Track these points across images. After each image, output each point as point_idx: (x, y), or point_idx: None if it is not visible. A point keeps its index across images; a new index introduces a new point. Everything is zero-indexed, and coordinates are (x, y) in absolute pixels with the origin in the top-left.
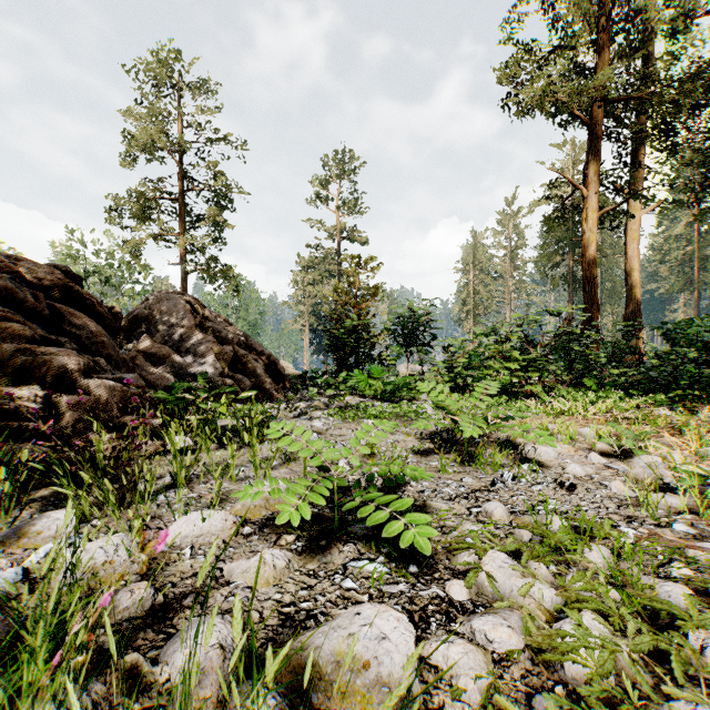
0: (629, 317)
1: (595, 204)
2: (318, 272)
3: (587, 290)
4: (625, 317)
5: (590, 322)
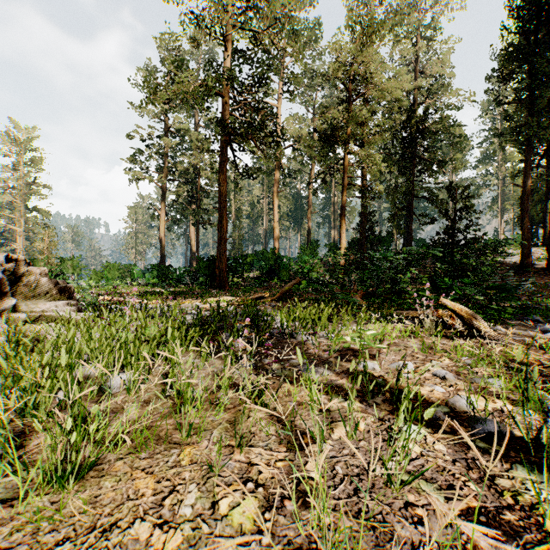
0: (191, 259)
1: (163, 218)
2: (0, 207)
3: (161, 250)
4: (190, 259)
5: (162, 262)
